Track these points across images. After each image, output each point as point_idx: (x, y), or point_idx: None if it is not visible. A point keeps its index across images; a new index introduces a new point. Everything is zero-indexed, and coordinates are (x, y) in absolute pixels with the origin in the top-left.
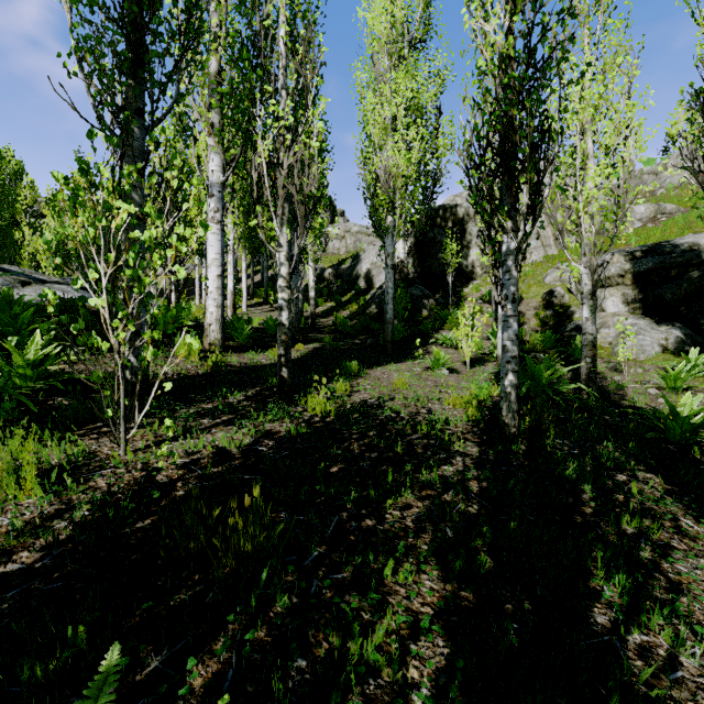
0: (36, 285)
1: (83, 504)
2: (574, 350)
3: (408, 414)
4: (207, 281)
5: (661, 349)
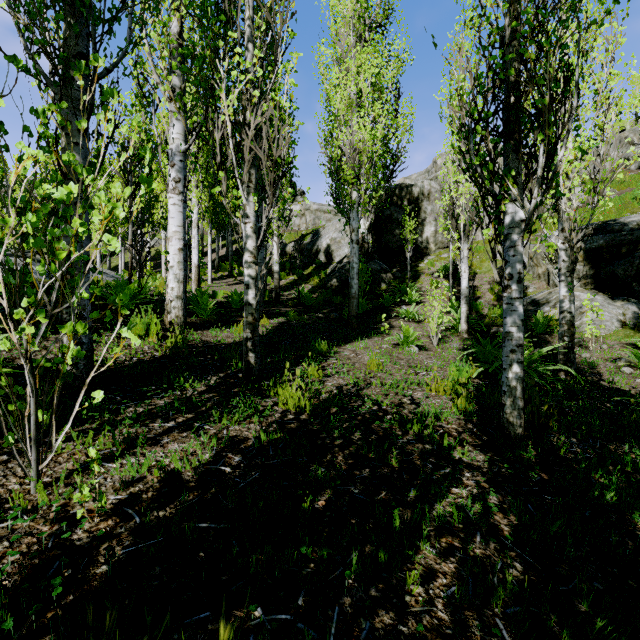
0: None
1: None
2: (536, 325)
3: (391, 405)
4: (168, 254)
5: (620, 324)
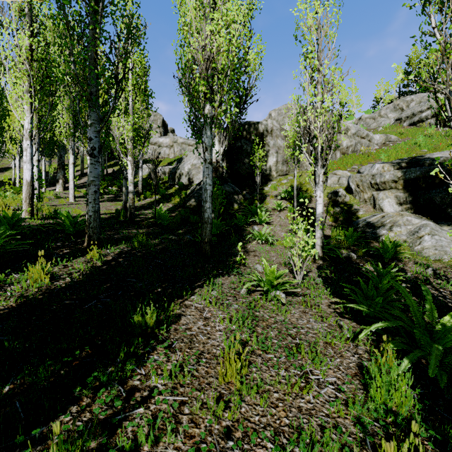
0: None
1: None
2: (385, 250)
3: None
4: None
5: None
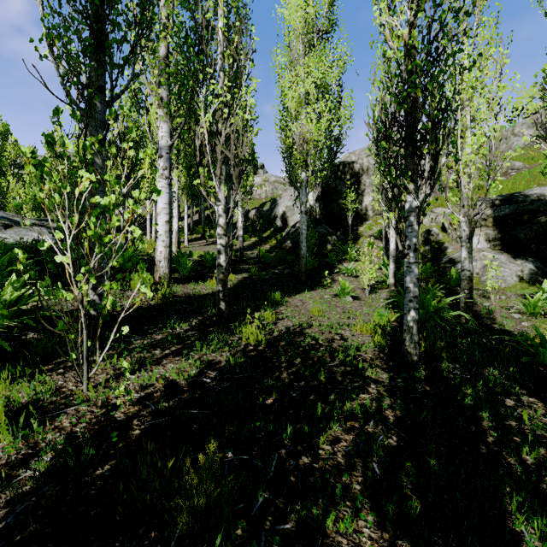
0: (17, 227)
1: (47, 449)
2: (450, 279)
3: (325, 340)
4: (157, 225)
5: (518, 279)
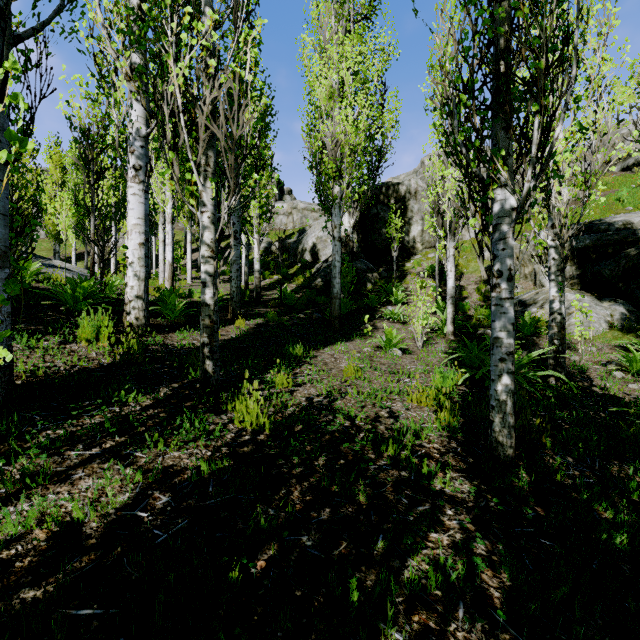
0: None
1: None
2: (523, 326)
3: (366, 420)
4: (127, 249)
5: (608, 325)
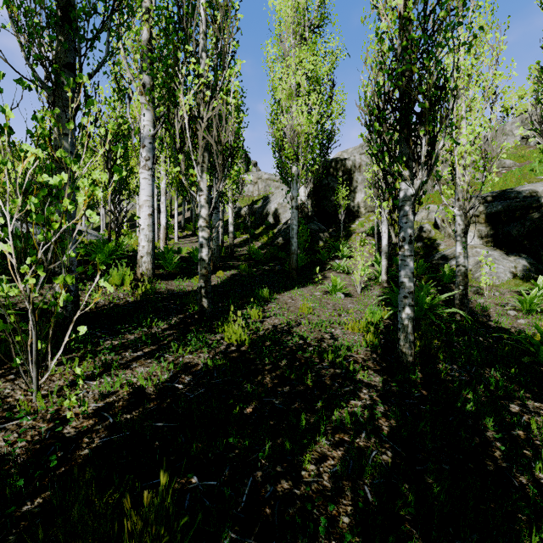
0: None
1: None
2: (443, 276)
3: (314, 340)
4: (139, 219)
5: (512, 275)
